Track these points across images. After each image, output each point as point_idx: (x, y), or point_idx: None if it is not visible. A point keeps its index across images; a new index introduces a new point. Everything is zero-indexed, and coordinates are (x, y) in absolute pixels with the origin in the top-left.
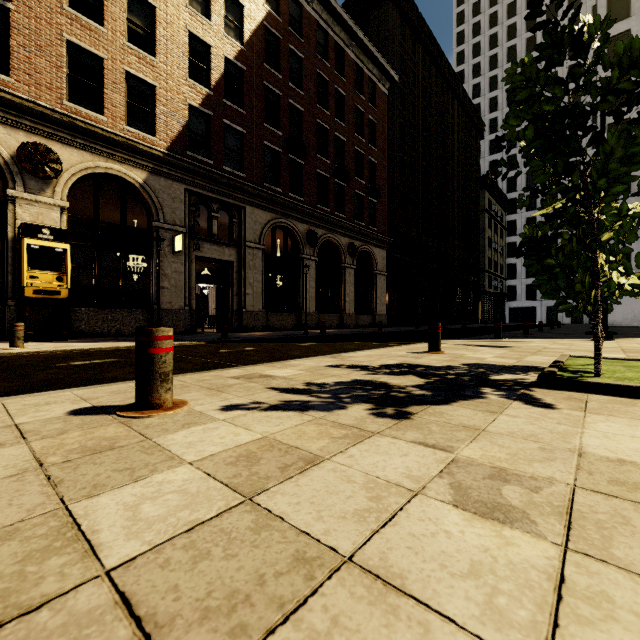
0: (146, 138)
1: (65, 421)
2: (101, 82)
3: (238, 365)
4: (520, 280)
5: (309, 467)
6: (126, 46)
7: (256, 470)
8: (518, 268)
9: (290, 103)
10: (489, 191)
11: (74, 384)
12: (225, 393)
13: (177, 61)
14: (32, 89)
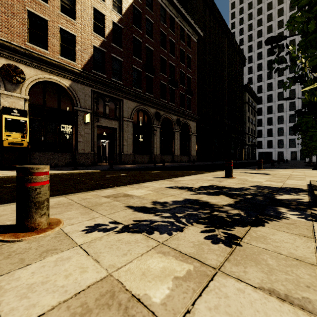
0: (70, 63)
1: None
2: (46, 33)
3: (113, 186)
4: (264, 138)
5: None
6: (60, 14)
7: None
8: (263, 132)
9: (146, 46)
10: (248, 92)
11: (2, 201)
12: (95, 211)
13: (87, 23)
14: (9, 36)
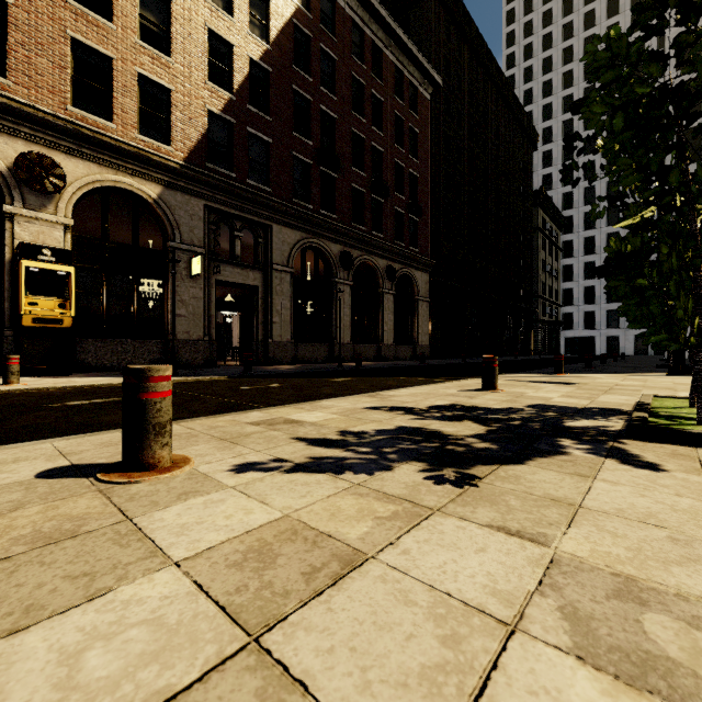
0: (161, 148)
1: (27, 488)
2: (110, 85)
3: (260, 406)
4: (577, 307)
5: (347, 573)
6: (138, 45)
7: (270, 578)
8: (575, 293)
9: (322, 109)
10: (543, 208)
11: (61, 431)
12: (240, 446)
13: (195, 62)
14: (32, 92)
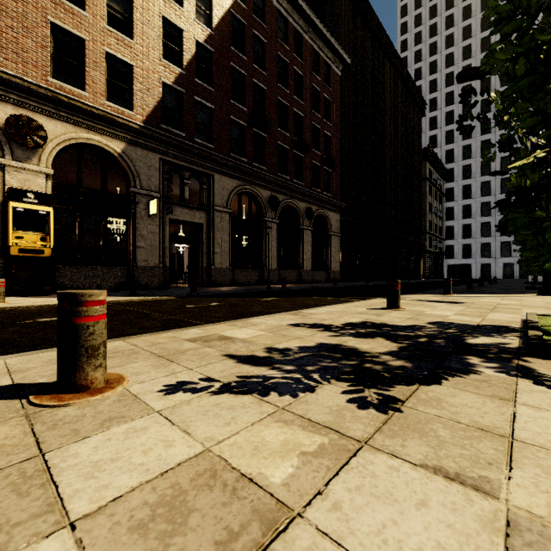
0: (124, 112)
1: None
2: (83, 61)
3: (200, 323)
4: (457, 240)
5: (269, 542)
6: (106, 29)
7: None
8: (455, 230)
9: (254, 82)
10: (430, 162)
11: (21, 347)
12: (175, 363)
13: (152, 43)
14: (19, 66)
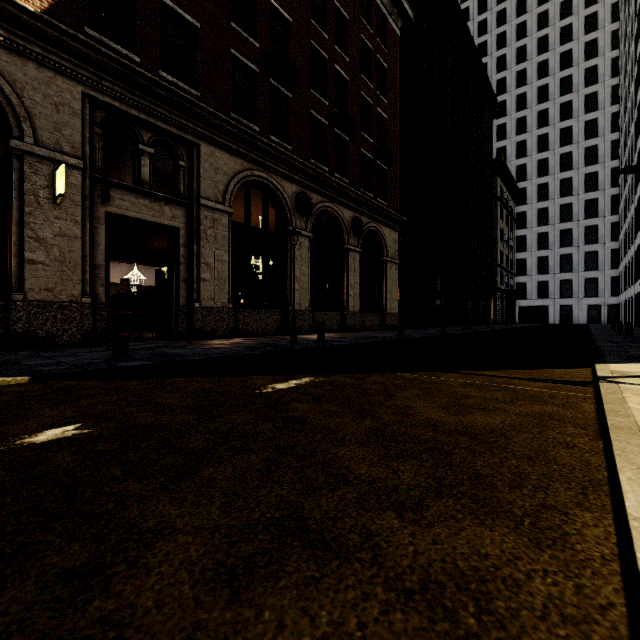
0: None
1: None
2: None
3: None
4: (531, 277)
5: None
6: None
7: None
8: (528, 264)
9: (272, 6)
10: (501, 177)
11: None
12: None
13: None
14: None
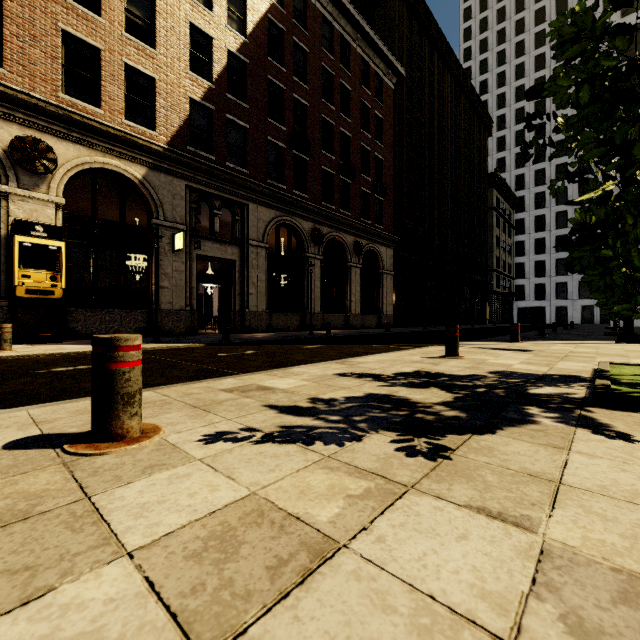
0: (145, 132)
1: None
2: (98, 74)
3: (235, 372)
4: (529, 279)
5: (316, 567)
6: (124, 37)
7: (230, 574)
8: (527, 267)
9: (294, 97)
10: (497, 189)
11: (41, 398)
12: (212, 414)
13: (178, 53)
14: (26, 81)
